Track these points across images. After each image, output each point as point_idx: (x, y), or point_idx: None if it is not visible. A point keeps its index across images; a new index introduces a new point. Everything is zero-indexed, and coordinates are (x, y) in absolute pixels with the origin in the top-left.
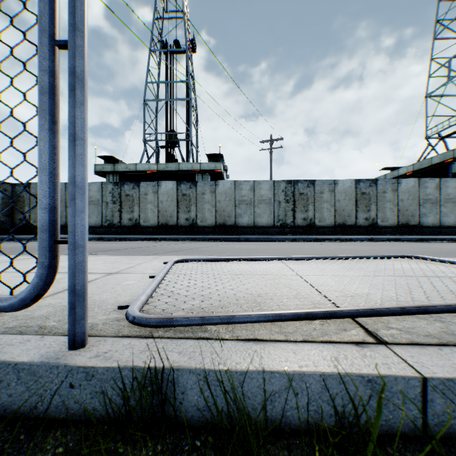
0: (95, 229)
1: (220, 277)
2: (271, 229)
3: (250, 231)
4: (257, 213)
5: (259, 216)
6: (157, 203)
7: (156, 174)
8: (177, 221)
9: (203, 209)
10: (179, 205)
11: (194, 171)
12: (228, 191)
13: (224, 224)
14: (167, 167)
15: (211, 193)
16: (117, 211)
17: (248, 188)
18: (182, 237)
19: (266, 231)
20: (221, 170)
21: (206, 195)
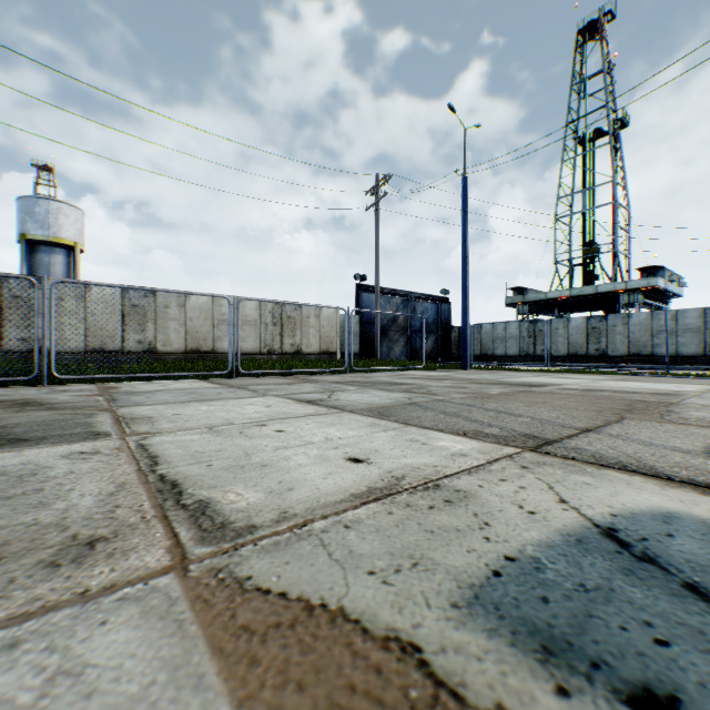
0: (513, 358)
1: None
2: (699, 359)
3: (669, 361)
4: (679, 343)
5: (682, 346)
6: (567, 336)
7: (568, 300)
8: (586, 351)
9: (613, 340)
10: (587, 337)
11: (615, 292)
12: (642, 322)
13: (637, 354)
14: (581, 292)
15: (622, 325)
16: (532, 344)
17: (667, 318)
18: (586, 365)
19: (691, 361)
20: (657, 286)
21: (616, 327)
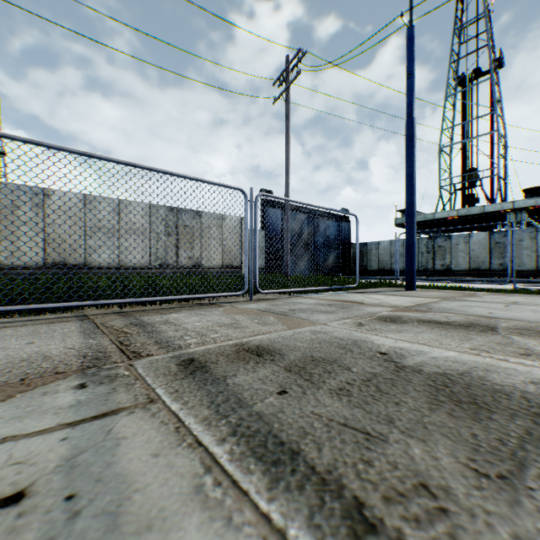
0: None
1: (538, 288)
2: None
3: None
4: None
5: None
6: (468, 251)
7: (454, 220)
8: (489, 266)
9: (519, 255)
10: (490, 252)
11: (502, 211)
12: None
13: None
14: (468, 212)
15: (530, 239)
16: (430, 259)
17: None
18: (498, 280)
19: None
20: None
21: (523, 242)
